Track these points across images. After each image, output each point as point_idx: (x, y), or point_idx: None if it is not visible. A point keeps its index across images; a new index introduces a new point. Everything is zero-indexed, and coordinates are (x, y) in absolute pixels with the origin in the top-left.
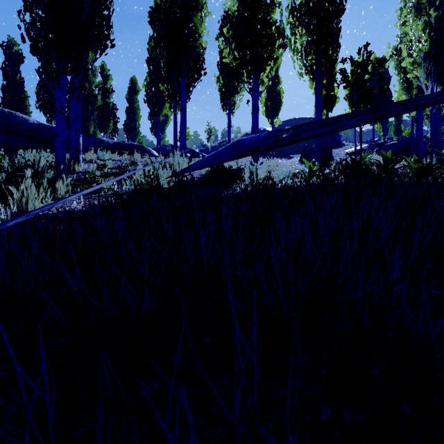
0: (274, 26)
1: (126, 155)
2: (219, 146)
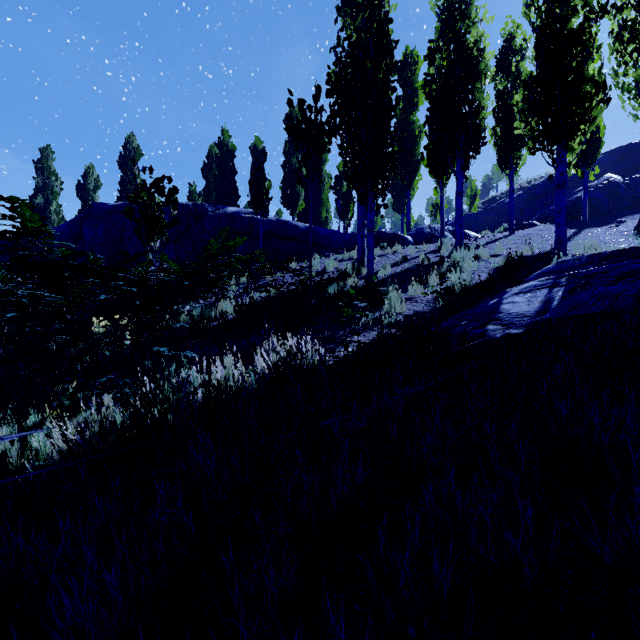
0: (589, 71)
1: (389, 249)
2: (485, 210)
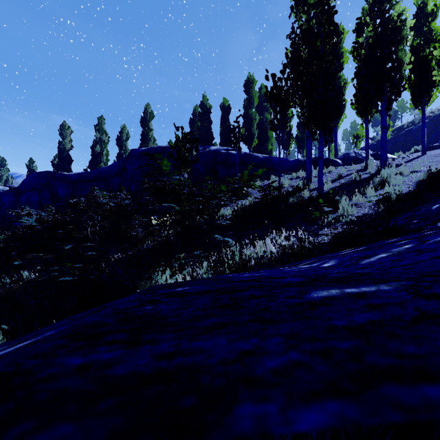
0: None
1: (325, 170)
2: (396, 136)
